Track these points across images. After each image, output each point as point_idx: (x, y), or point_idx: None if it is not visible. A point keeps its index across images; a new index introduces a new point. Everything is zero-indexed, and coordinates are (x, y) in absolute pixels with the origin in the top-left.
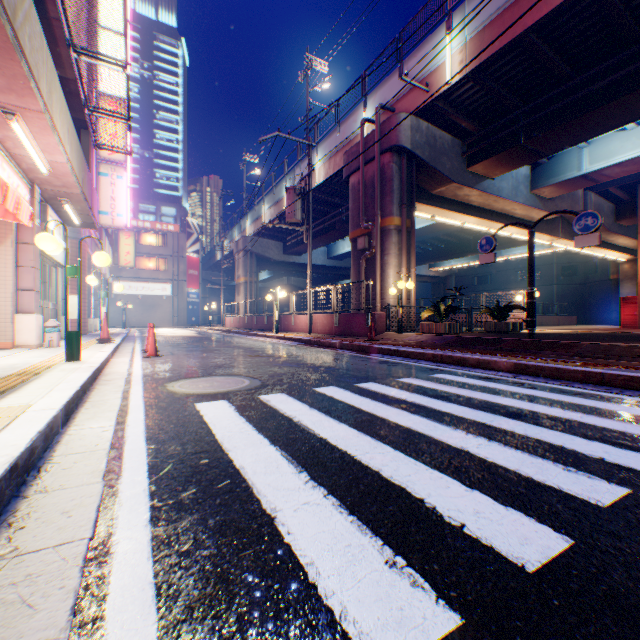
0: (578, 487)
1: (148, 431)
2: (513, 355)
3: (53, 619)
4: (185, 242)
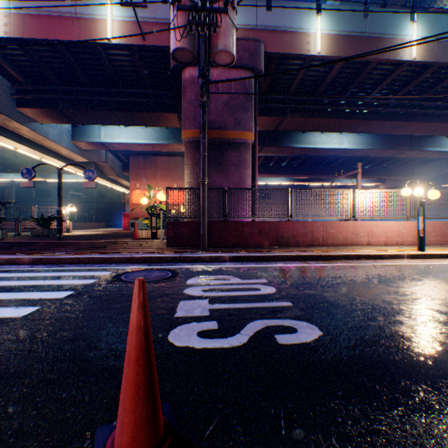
0: (16, 313)
1: None
2: (39, 252)
3: None
4: None
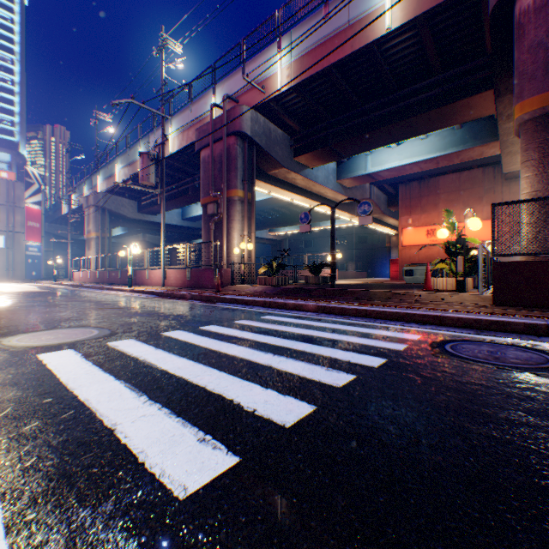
0: (330, 378)
1: None
2: (319, 300)
3: None
4: (23, 192)
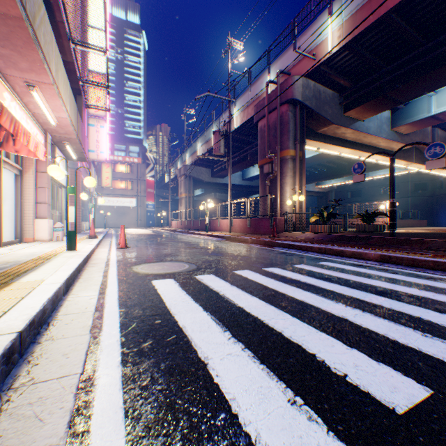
0: (434, 349)
1: (120, 299)
2: (379, 248)
3: (55, 430)
4: (145, 170)
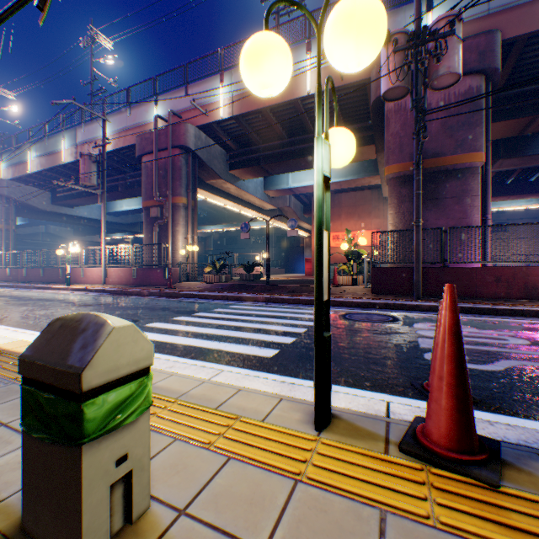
0: (296, 330)
1: None
2: (264, 293)
3: None
4: None
